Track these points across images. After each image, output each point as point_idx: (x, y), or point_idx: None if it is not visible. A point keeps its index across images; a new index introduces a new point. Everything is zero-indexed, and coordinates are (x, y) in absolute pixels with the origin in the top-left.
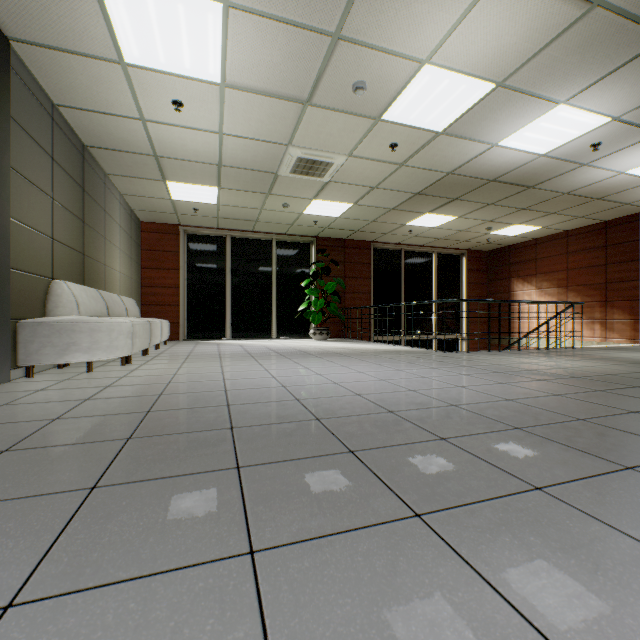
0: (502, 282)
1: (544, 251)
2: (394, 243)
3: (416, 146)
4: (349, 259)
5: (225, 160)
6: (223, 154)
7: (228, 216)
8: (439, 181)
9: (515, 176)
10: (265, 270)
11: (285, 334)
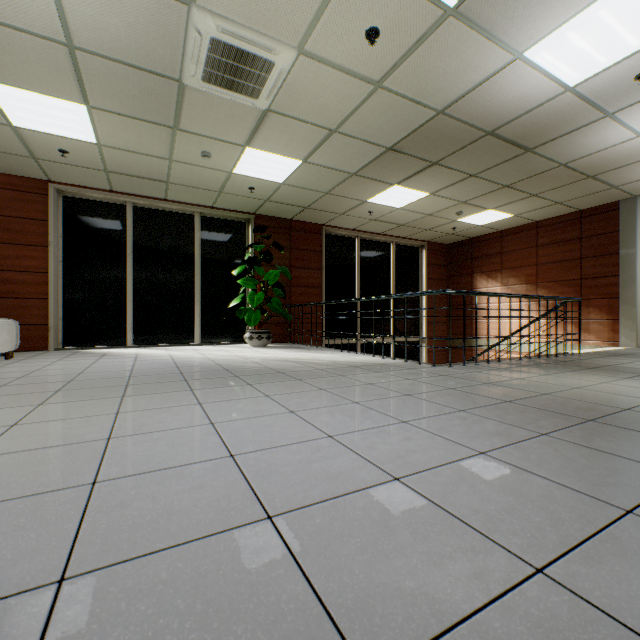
0: (464, 278)
1: (511, 244)
2: (349, 229)
3: (407, 41)
4: (296, 245)
5: (77, 32)
6: (67, 13)
7: (122, 169)
8: (423, 127)
9: (519, 128)
10: (185, 253)
11: (213, 338)
